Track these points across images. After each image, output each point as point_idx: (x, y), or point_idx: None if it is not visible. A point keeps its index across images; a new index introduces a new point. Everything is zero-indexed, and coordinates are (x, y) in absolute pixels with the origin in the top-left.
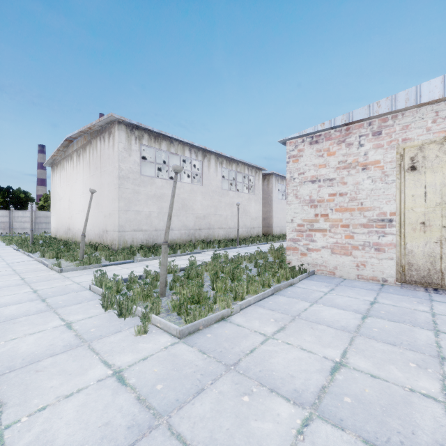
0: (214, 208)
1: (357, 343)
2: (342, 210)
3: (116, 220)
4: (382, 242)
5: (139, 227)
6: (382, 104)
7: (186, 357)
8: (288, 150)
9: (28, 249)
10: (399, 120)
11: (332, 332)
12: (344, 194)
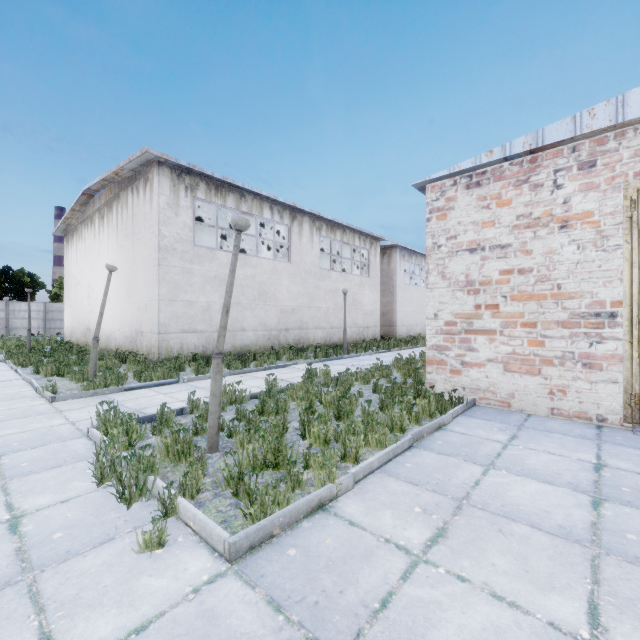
0: (308, 298)
1: (609, 579)
2: (523, 297)
3: (154, 315)
4: (596, 353)
5: (192, 326)
6: (599, 113)
7: (237, 624)
8: (430, 200)
9: (19, 360)
10: (629, 141)
11: (544, 542)
12: (527, 271)
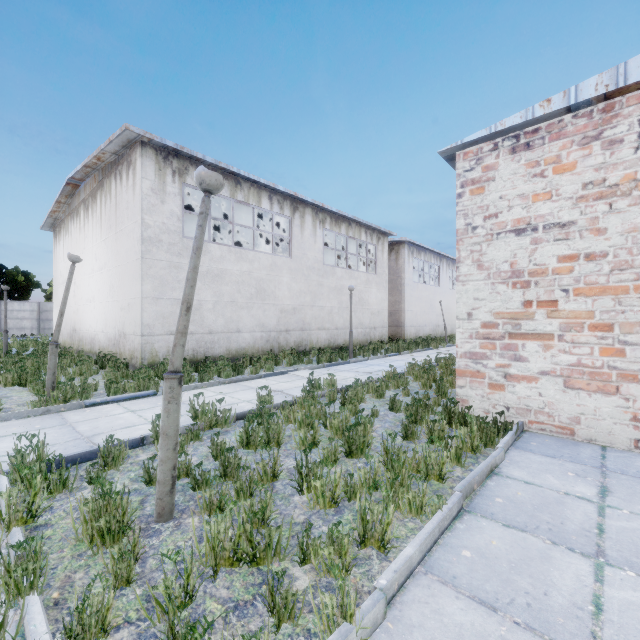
0: (310, 296)
1: None
2: (593, 291)
3: (137, 315)
4: None
5: None
6: None
7: None
8: (461, 170)
9: None
10: None
11: None
12: (599, 256)
